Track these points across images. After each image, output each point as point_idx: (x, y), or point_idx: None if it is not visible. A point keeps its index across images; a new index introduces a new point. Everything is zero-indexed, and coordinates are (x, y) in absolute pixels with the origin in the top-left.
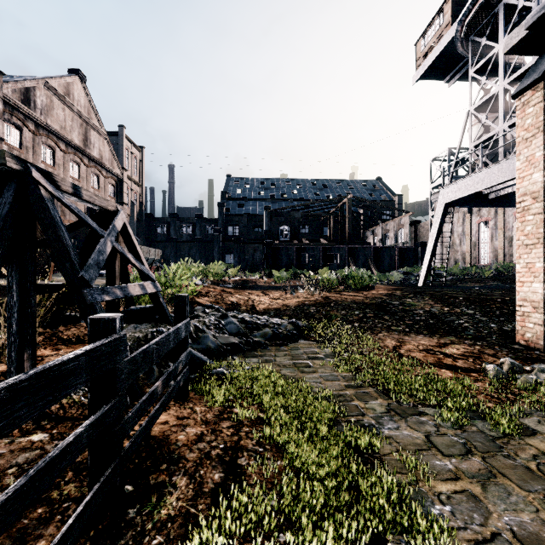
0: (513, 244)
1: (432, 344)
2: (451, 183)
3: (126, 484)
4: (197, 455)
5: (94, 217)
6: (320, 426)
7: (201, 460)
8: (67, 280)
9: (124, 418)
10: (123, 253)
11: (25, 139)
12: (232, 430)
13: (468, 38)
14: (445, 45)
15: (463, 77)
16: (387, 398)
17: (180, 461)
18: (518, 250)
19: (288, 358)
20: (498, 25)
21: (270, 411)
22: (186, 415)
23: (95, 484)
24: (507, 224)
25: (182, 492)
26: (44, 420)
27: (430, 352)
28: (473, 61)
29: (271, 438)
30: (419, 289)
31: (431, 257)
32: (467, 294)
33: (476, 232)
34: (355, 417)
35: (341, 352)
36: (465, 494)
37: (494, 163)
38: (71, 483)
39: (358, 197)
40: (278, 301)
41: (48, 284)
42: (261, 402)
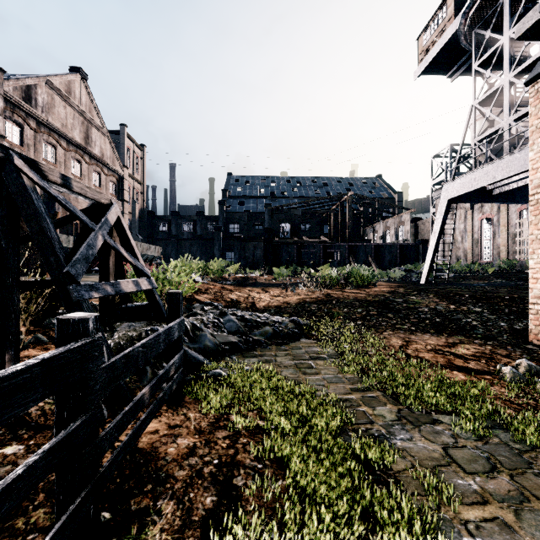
0: (517, 241)
1: (440, 344)
2: (455, 179)
3: (103, 510)
4: (187, 473)
5: (87, 211)
6: (326, 437)
7: (191, 479)
8: (52, 276)
9: (100, 435)
10: (115, 248)
11: (26, 136)
12: (228, 441)
13: (472, 31)
14: (448, 39)
15: (466, 71)
16: (397, 404)
17: (167, 481)
18: (531, 245)
19: (289, 359)
20: (503, 17)
21: (270, 419)
22: (179, 423)
23: (63, 514)
24: (510, 220)
25: (167, 521)
26: (22, 429)
27: (439, 352)
28: (476, 55)
29: (271, 452)
30: (422, 286)
31: (433, 254)
32: (472, 291)
33: (478, 229)
34: (363, 426)
35: (345, 351)
36: (496, 523)
37: (499, 158)
38: (40, 508)
39: (358, 195)
40: (278, 298)
41: (39, 281)
42: (260, 407)
